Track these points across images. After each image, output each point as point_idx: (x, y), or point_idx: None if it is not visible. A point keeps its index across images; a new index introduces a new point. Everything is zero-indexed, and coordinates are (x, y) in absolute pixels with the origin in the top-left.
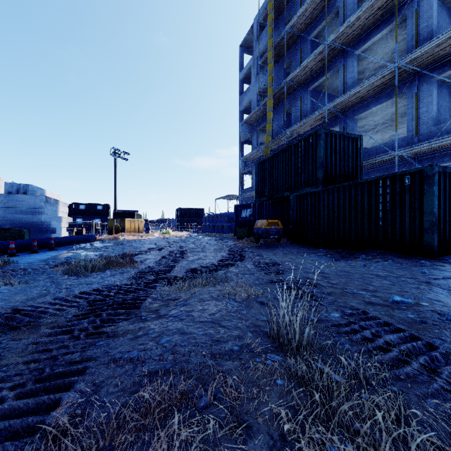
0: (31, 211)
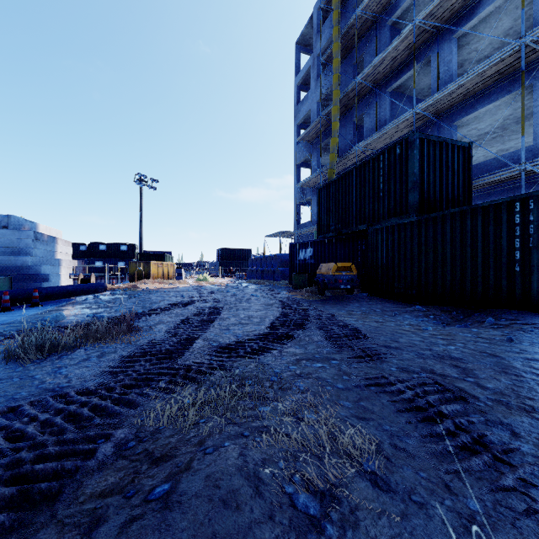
0: (14, 252)
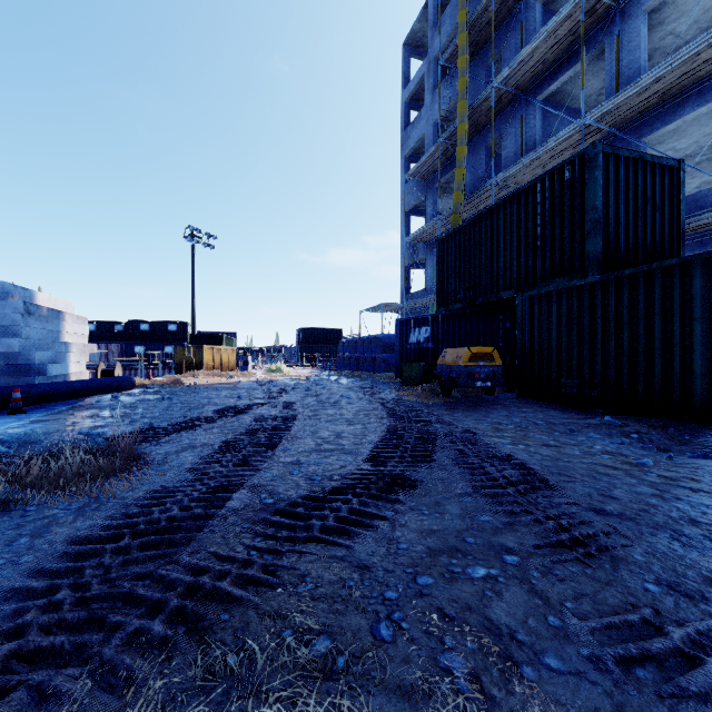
0: None
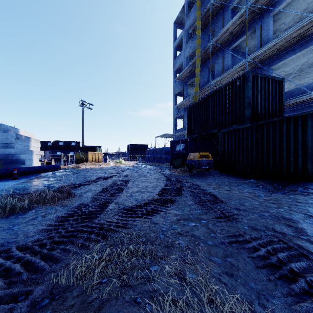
0: (3, 146)
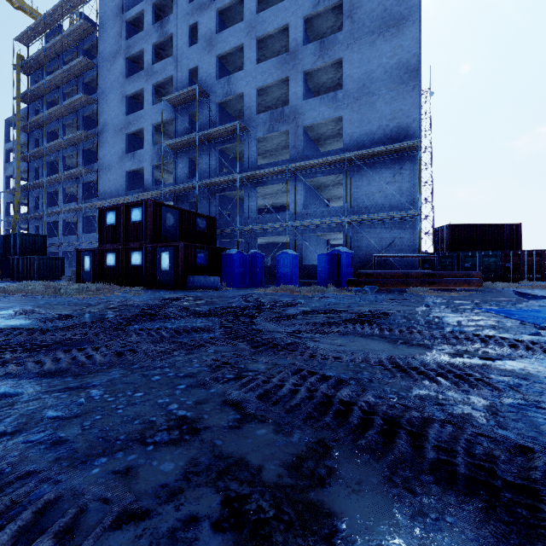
0: None
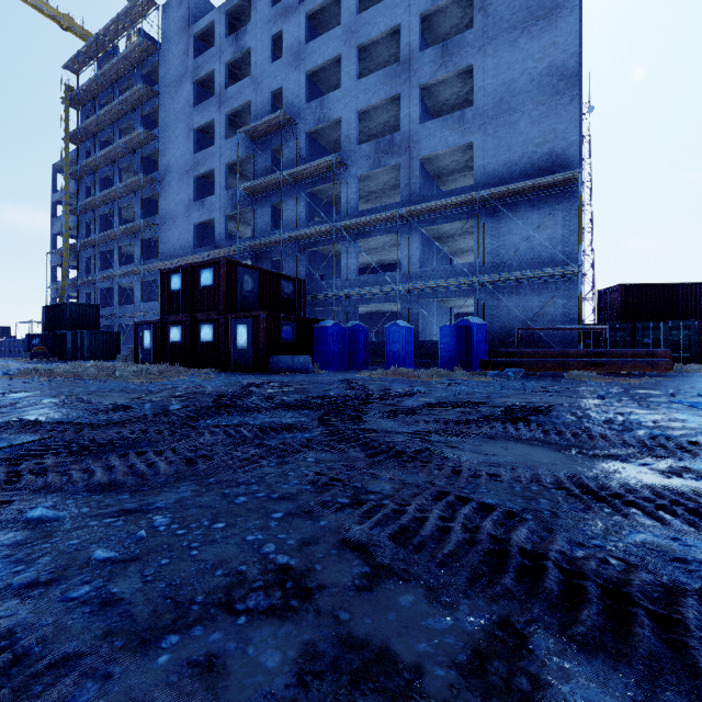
0: None
